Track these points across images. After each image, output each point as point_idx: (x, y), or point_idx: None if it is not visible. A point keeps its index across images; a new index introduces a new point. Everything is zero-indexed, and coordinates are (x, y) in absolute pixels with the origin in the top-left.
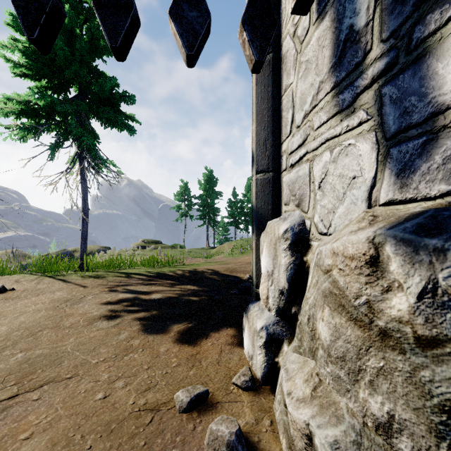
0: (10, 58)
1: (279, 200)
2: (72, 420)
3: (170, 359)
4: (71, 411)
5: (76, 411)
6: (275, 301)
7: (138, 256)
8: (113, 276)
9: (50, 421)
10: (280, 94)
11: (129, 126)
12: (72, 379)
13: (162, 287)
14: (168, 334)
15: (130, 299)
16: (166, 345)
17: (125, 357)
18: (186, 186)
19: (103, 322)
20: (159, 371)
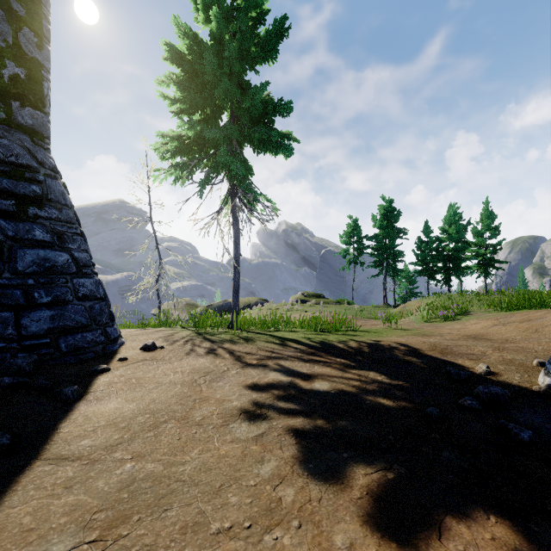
0: (168, 95)
1: None
2: None
3: None
4: None
5: None
6: None
7: (297, 311)
8: (264, 341)
9: None
10: None
11: (285, 145)
12: None
13: (329, 370)
14: (346, 489)
15: (283, 384)
16: (346, 527)
17: (265, 536)
18: (355, 224)
19: (242, 425)
20: None
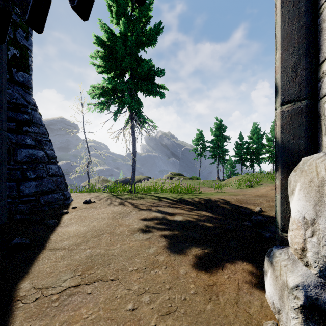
0: (95, 63)
1: (315, 132)
2: (107, 325)
3: (188, 283)
4: (108, 314)
5: (111, 316)
6: (320, 259)
7: (167, 184)
8: (149, 198)
9: (93, 319)
10: (318, 4)
11: (160, 92)
12: (113, 281)
13: (183, 211)
14: (186, 256)
15: (159, 218)
16: (185, 267)
17: (151, 271)
18: (201, 133)
19: (139, 234)
20: (178, 295)
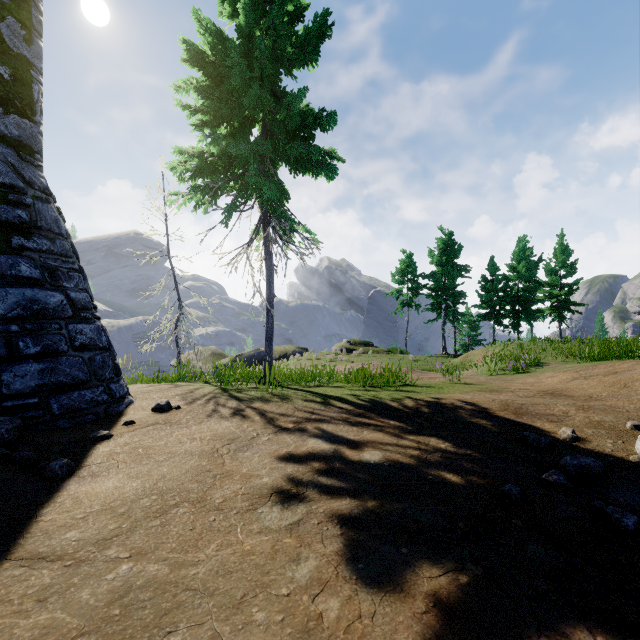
0: (187, 103)
1: None
2: None
3: None
4: None
5: None
6: None
7: (341, 362)
8: (303, 399)
9: None
10: None
11: (327, 165)
12: None
13: (381, 435)
14: (407, 599)
15: (325, 454)
16: None
17: None
18: (409, 260)
19: (273, 509)
20: None
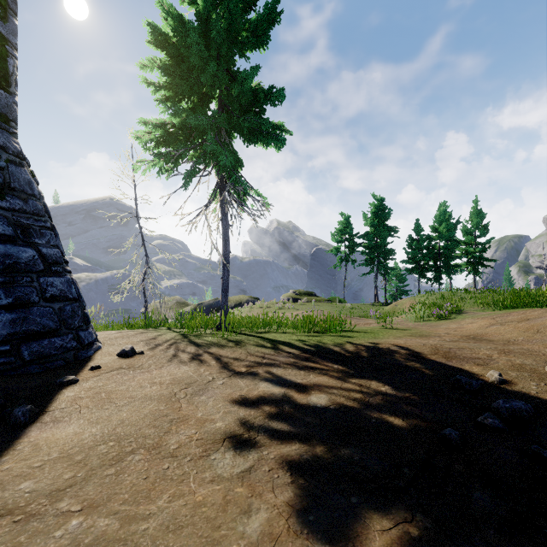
0: (151, 80)
1: None
2: None
3: None
4: None
5: None
6: None
7: (288, 310)
8: (255, 345)
9: None
10: None
11: (276, 136)
12: None
13: (326, 379)
14: None
15: (275, 398)
16: None
17: None
18: (346, 222)
19: (225, 455)
20: None
